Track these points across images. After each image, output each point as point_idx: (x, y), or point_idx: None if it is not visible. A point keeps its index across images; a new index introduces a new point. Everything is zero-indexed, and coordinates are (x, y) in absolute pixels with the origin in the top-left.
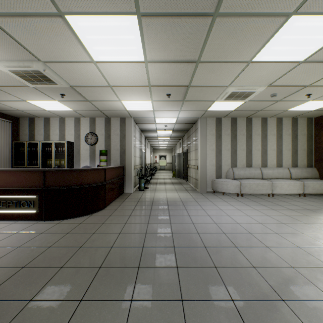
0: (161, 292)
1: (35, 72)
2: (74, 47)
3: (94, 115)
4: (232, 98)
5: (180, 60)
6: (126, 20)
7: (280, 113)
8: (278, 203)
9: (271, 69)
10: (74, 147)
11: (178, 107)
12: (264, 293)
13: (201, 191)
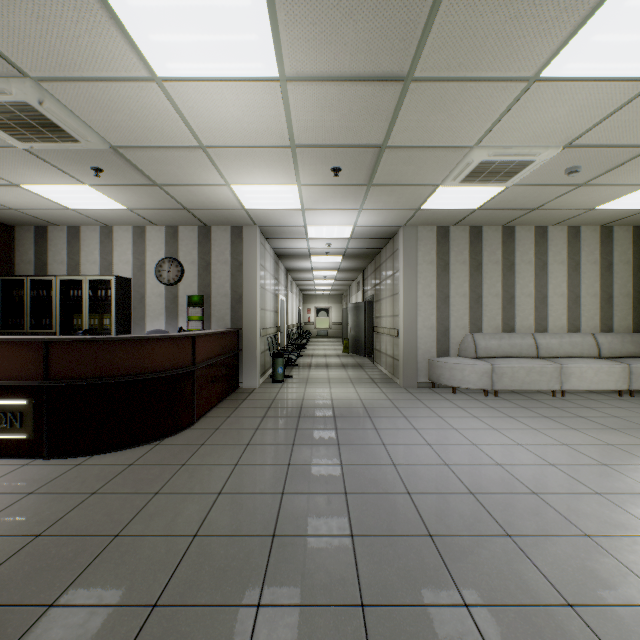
0: None
1: (20, 109)
2: (102, 34)
3: (174, 221)
4: (479, 177)
5: (366, 75)
6: None
7: (579, 215)
8: (579, 412)
9: (582, 100)
10: (132, 290)
11: (357, 201)
12: None
13: (405, 383)
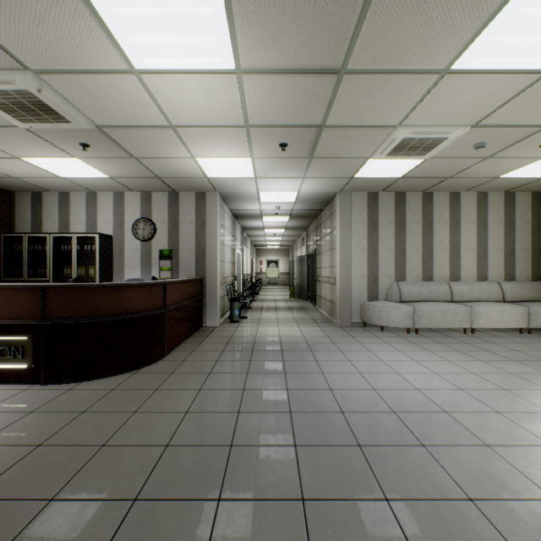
0: None
1: (23, 96)
2: (91, 35)
3: (148, 187)
4: (402, 151)
5: (307, 69)
6: None
7: (486, 182)
8: (486, 346)
9: (485, 89)
10: (113, 245)
11: (300, 171)
12: None
13: (341, 323)
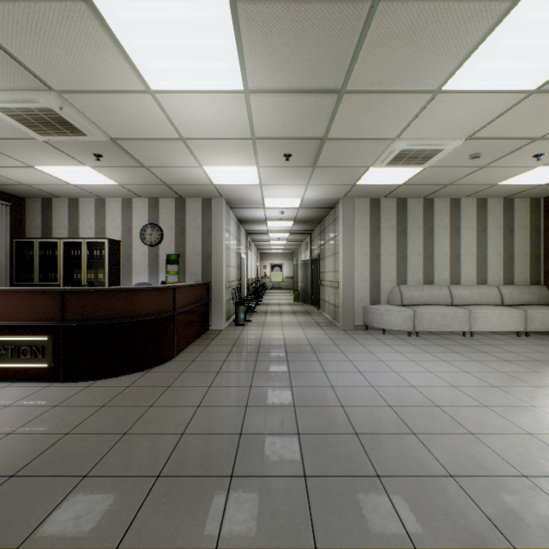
0: (275, 532)
1: (45, 113)
2: (113, 62)
3: (156, 194)
4: (401, 161)
5: (310, 89)
6: (209, 7)
7: (484, 189)
8: (482, 348)
9: (475, 106)
10: (121, 250)
11: (304, 179)
12: (476, 534)
13: (344, 326)
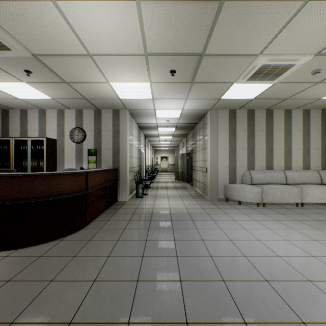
0: None
1: None
2: None
3: (80, 106)
4: (258, 76)
5: None
6: None
7: (311, 102)
8: (315, 216)
9: None
10: (57, 145)
11: (184, 94)
12: None
13: (211, 198)
